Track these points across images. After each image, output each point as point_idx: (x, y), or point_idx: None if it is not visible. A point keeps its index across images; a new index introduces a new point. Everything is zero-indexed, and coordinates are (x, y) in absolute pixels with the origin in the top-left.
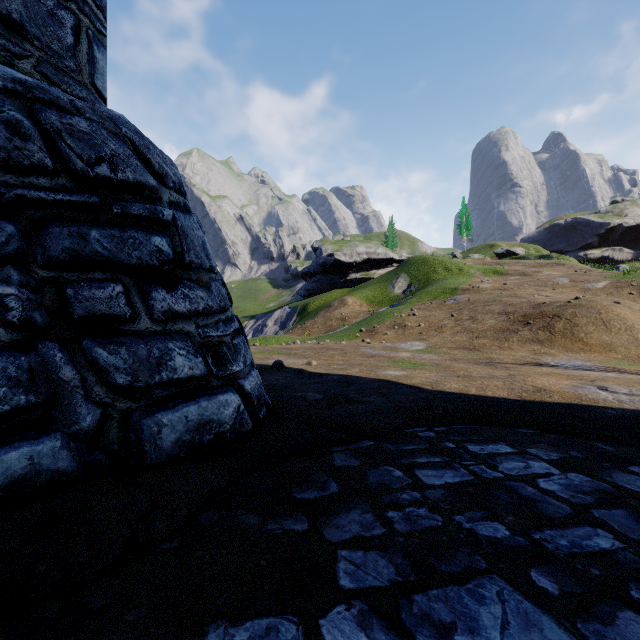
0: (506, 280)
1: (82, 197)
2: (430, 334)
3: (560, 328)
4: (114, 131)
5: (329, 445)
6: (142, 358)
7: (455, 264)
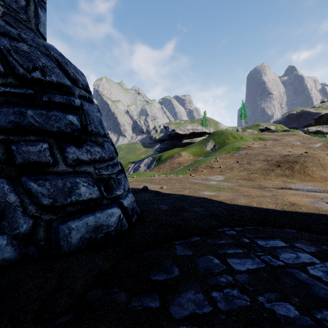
0: (266, 143)
1: (22, 90)
2: (226, 171)
3: (297, 168)
4: (45, 53)
5: (173, 239)
6: (59, 188)
7: (238, 134)
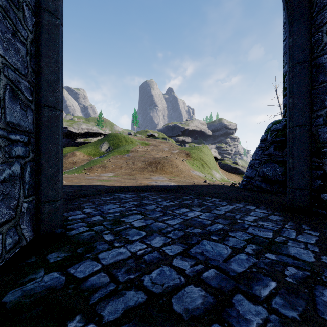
0: (149, 147)
1: None
2: (116, 170)
3: (159, 167)
4: None
5: (79, 198)
6: None
7: (130, 139)
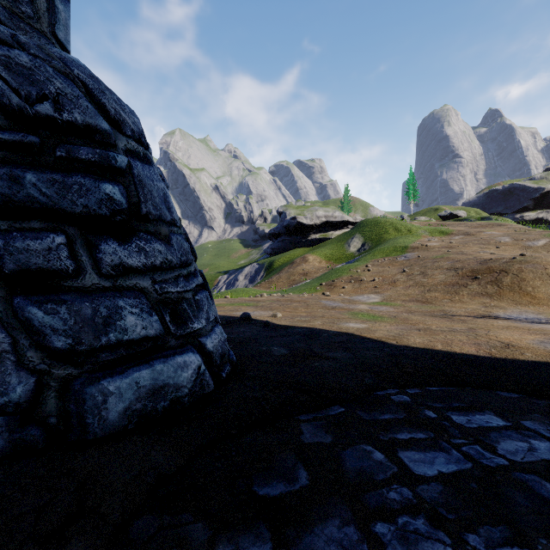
0: (451, 239)
1: (16, 135)
2: (384, 288)
3: (508, 282)
4: (63, 70)
5: (296, 412)
6: (86, 318)
7: (404, 225)
